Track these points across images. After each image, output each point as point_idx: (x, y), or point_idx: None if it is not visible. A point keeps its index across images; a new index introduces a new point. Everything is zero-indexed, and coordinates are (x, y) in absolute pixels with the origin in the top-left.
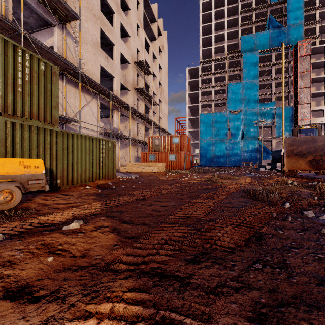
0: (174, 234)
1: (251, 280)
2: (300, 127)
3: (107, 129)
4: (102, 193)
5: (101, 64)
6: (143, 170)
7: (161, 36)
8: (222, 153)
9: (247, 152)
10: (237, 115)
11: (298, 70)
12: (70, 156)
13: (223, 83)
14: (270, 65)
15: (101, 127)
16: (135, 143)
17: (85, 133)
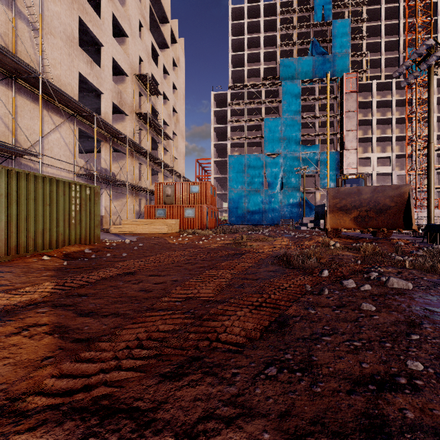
0: (159, 328)
1: (256, 399)
2: (345, 176)
3: (89, 169)
4: (68, 267)
5: (81, 70)
6: (147, 231)
7: (175, 44)
8: (257, 207)
9: (287, 206)
10: (275, 159)
11: (344, 108)
12: (14, 207)
13: (258, 116)
14: (314, 100)
15: (80, 165)
16: (136, 192)
17: (52, 174)
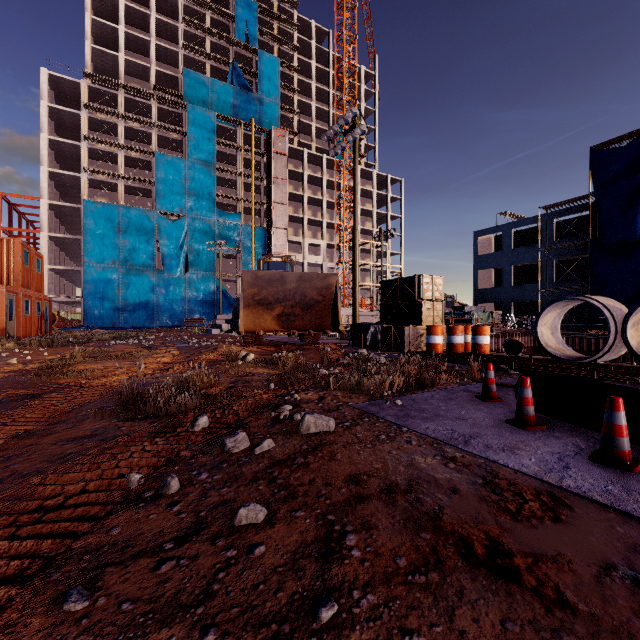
0: None
1: None
2: (269, 257)
3: None
4: None
5: None
6: None
7: None
8: (143, 298)
9: (195, 299)
10: (176, 223)
11: (273, 173)
12: None
13: (146, 146)
14: (235, 149)
15: None
16: None
17: None
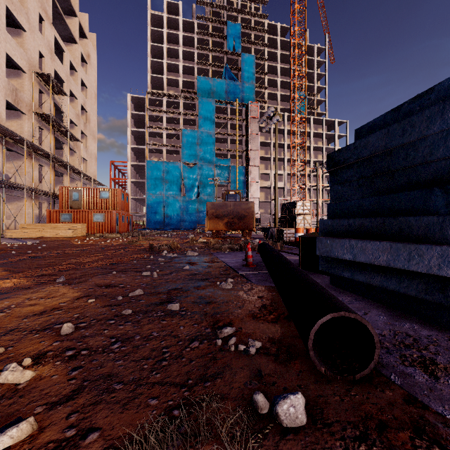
0: (59, 267)
1: (89, 271)
2: (228, 192)
3: None
4: None
5: None
6: (50, 235)
7: (85, 40)
8: (175, 213)
9: (203, 212)
10: (192, 168)
11: (250, 131)
12: None
13: (177, 125)
14: (226, 119)
15: None
16: (36, 195)
17: None
